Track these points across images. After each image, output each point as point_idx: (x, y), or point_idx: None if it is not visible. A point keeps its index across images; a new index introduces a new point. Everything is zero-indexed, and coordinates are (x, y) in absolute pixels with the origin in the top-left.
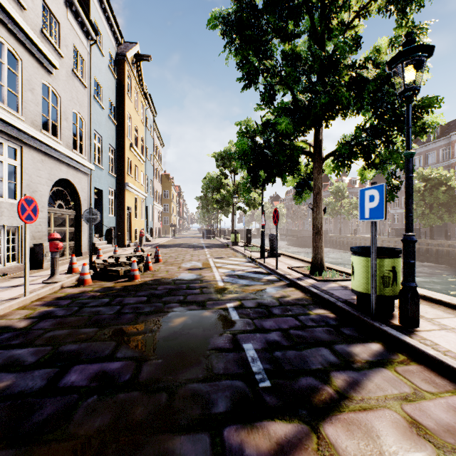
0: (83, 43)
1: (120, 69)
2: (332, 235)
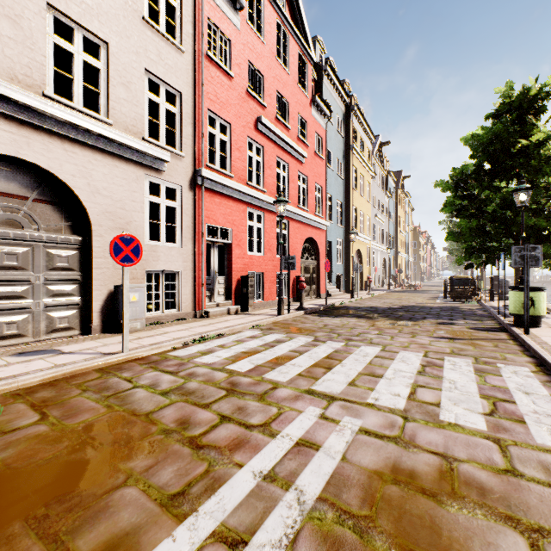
0: (387, 202)
1: (395, 195)
2: None
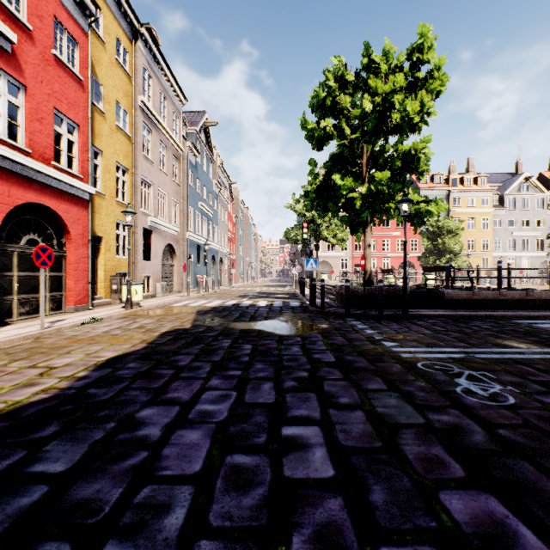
0: None
1: None
2: None
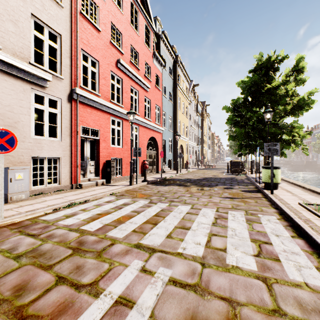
0: (197, 118)
1: (201, 115)
2: (318, 164)
